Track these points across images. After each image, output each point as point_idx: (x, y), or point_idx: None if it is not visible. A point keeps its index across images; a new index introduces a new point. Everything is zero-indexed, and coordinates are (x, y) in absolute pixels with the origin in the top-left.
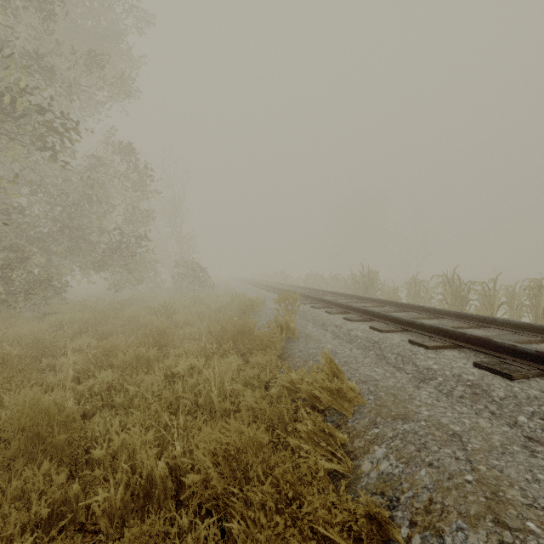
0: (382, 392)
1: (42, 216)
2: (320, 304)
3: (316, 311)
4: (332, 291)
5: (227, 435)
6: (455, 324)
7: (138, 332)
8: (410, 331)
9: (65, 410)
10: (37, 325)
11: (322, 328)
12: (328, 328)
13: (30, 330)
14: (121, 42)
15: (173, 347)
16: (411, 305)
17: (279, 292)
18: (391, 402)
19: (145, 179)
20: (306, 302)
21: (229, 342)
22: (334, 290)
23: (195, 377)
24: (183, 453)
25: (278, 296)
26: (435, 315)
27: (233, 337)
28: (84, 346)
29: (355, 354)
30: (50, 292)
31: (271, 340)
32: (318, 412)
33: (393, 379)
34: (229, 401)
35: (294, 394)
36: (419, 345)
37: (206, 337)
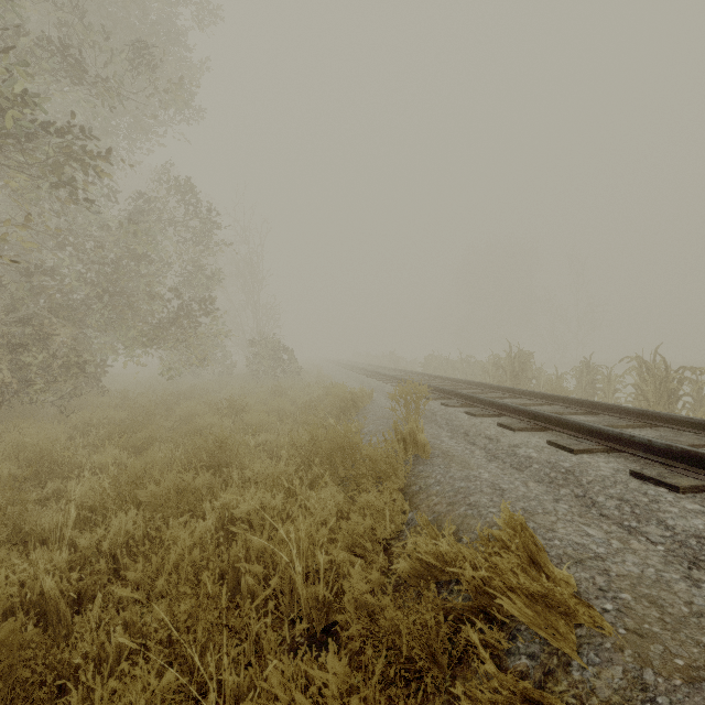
0: (626, 591)
1: (71, 277)
2: (453, 400)
3: (451, 411)
4: (468, 381)
5: (321, 701)
6: (692, 439)
7: (186, 444)
8: (620, 452)
9: (8, 625)
10: (56, 428)
11: (465, 440)
12: (476, 441)
13: (36, 437)
14: (177, 43)
15: (238, 467)
16: (602, 404)
17: (390, 381)
18: (658, 624)
19: (210, 229)
20: (432, 396)
21: (322, 460)
22: (465, 377)
23: (264, 536)
24: (237, 699)
25: (395, 389)
26: (647, 422)
27: (328, 455)
28: (97, 469)
29: (537, 494)
30: (84, 380)
31: (389, 462)
32: (494, 624)
33: (632, 556)
34: (323, 581)
35: (440, 574)
36: (656, 482)
37: (288, 451)
